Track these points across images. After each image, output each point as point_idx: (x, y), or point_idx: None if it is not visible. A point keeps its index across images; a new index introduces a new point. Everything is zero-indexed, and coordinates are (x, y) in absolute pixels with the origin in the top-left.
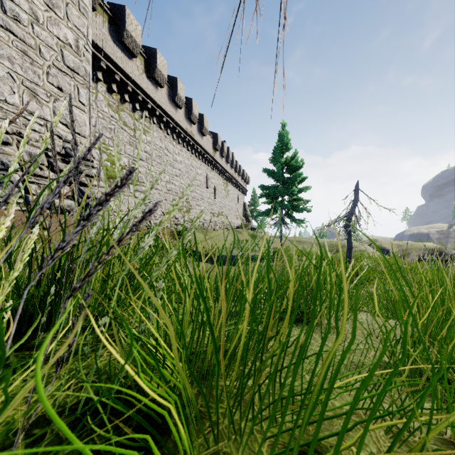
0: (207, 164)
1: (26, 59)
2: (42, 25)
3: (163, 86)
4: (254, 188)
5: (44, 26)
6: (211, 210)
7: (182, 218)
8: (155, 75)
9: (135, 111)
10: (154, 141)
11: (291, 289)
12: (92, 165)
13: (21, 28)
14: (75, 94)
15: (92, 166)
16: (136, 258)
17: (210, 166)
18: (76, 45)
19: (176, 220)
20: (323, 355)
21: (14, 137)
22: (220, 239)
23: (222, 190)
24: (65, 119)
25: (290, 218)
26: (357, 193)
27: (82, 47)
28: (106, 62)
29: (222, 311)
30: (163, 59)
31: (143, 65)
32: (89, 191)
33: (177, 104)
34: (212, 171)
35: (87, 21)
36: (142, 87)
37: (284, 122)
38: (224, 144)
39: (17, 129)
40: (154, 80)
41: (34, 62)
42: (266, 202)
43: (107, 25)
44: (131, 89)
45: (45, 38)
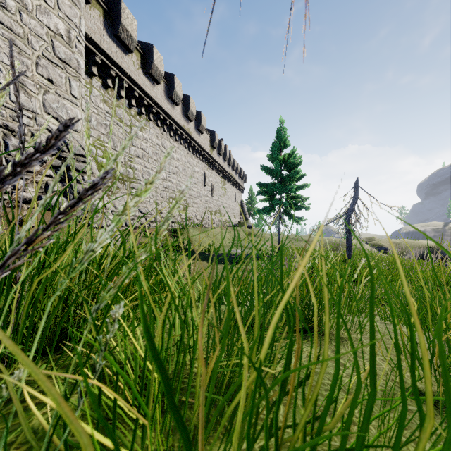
0: (205, 162)
1: (13, 48)
2: (31, 14)
3: (160, 82)
4: (251, 186)
5: (33, 15)
6: (208, 207)
7: (179, 216)
8: (151, 71)
9: (131, 107)
10: (151, 138)
11: (325, 319)
12: (84, 160)
13: (8, 15)
14: (66, 86)
15: (84, 161)
16: (79, 269)
17: (208, 163)
18: (68, 35)
19: (173, 218)
20: (343, 382)
21: (0, 130)
22: (217, 237)
23: (220, 188)
24: (55, 113)
25: (288, 216)
26: (356, 190)
27: (74, 38)
28: (101, 56)
29: (216, 352)
30: (159, 55)
31: (139, 60)
32: (81, 187)
33: (174, 100)
34: (210, 169)
35: (80, 12)
36: (138, 82)
37: (281, 119)
38: (221, 142)
39: (3, 121)
40: (151, 76)
41: (22, 52)
42: (264, 199)
43: (102, 19)
44: (127, 85)
45: (34, 27)
